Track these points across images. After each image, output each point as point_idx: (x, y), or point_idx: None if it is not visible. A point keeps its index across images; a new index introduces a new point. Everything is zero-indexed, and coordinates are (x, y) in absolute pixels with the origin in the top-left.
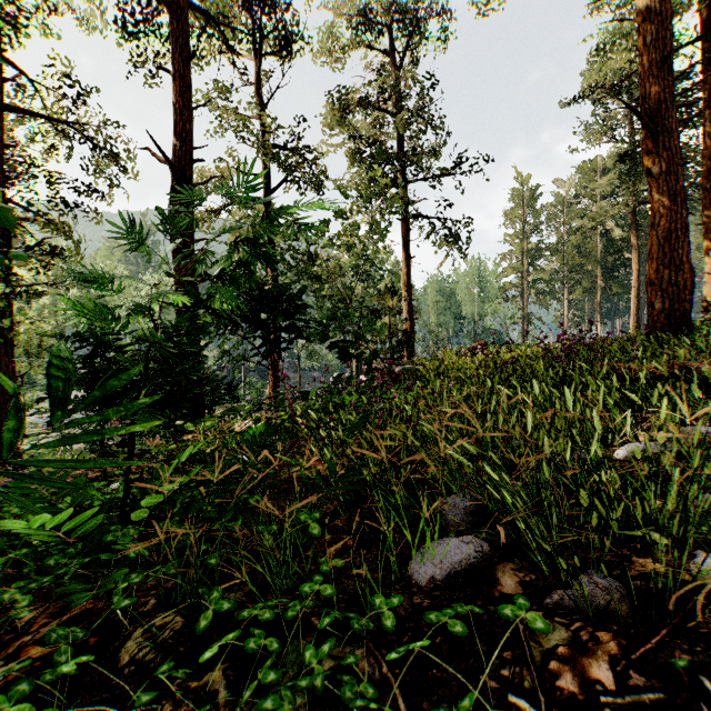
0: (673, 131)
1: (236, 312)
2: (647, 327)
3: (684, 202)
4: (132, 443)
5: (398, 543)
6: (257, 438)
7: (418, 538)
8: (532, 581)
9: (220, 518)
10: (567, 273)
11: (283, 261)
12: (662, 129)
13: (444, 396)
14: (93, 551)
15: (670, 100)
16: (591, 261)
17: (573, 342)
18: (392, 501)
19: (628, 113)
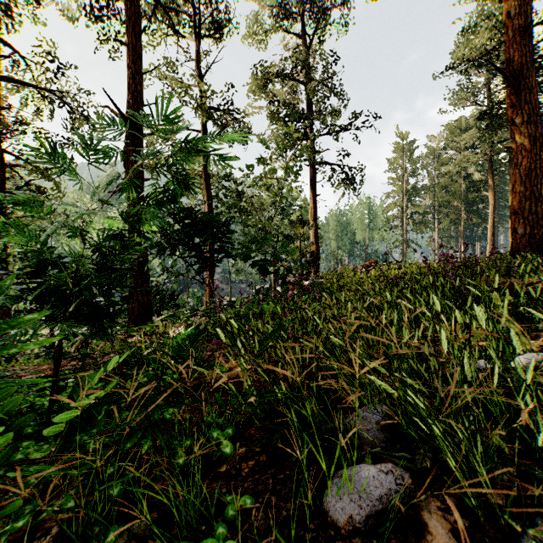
0: (533, 88)
1: (174, 236)
2: (510, 248)
3: (542, 146)
4: (60, 354)
5: (311, 461)
6: (187, 342)
7: (334, 468)
8: (467, 529)
9: (132, 435)
10: (437, 208)
11: (217, 198)
12: (523, 86)
13: (348, 306)
14: (5, 468)
15: (530, 63)
16: (456, 198)
17: (455, 260)
18: (305, 414)
19: (485, 83)
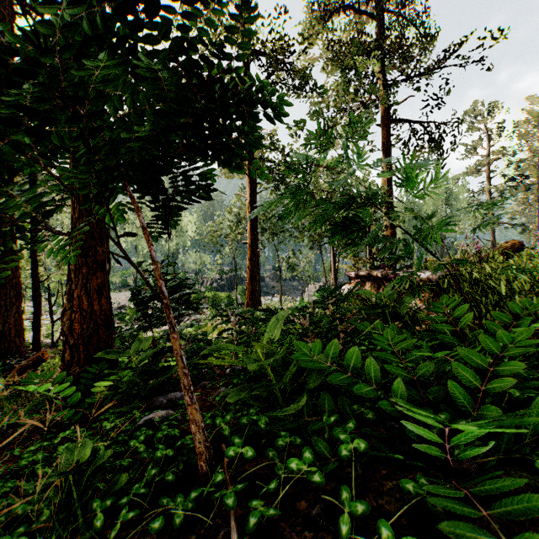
0: None
1: None
2: None
3: None
4: None
5: None
6: None
7: None
8: None
9: None
10: None
11: None
12: None
13: None
14: None
15: None
16: None
17: None
18: None
19: None
